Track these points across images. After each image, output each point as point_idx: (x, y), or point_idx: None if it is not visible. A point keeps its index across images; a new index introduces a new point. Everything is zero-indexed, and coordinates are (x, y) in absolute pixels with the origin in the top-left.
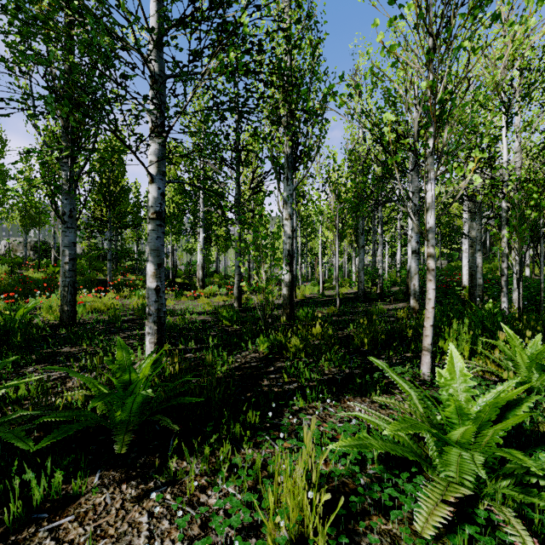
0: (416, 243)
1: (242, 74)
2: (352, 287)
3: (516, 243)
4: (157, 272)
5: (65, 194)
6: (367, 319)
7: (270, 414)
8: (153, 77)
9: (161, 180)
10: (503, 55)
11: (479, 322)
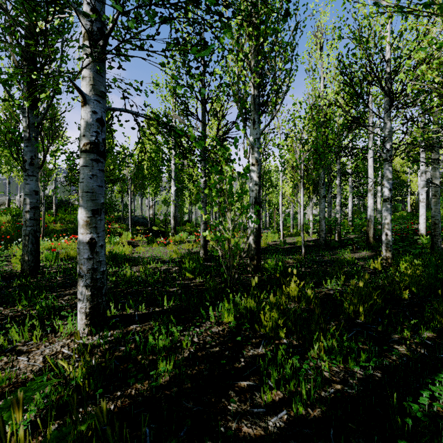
0: (389, 191)
1: None
2: (308, 234)
3: None
4: (91, 220)
5: (25, 141)
6: (343, 273)
7: None
8: None
9: (97, 102)
10: None
11: None
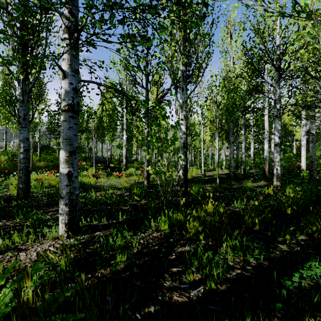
0: (279, 138)
1: None
2: (222, 170)
3: None
4: (68, 158)
5: (20, 103)
6: (245, 196)
7: None
8: None
9: (73, 76)
10: None
11: None
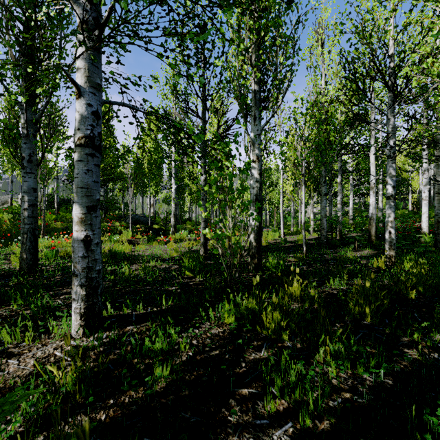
0: (393, 188)
1: None
2: (309, 233)
3: None
4: (86, 217)
5: (24, 138)
6: (346, 272)
7: None
8: None
9: (93, 94)
10: None
11: None
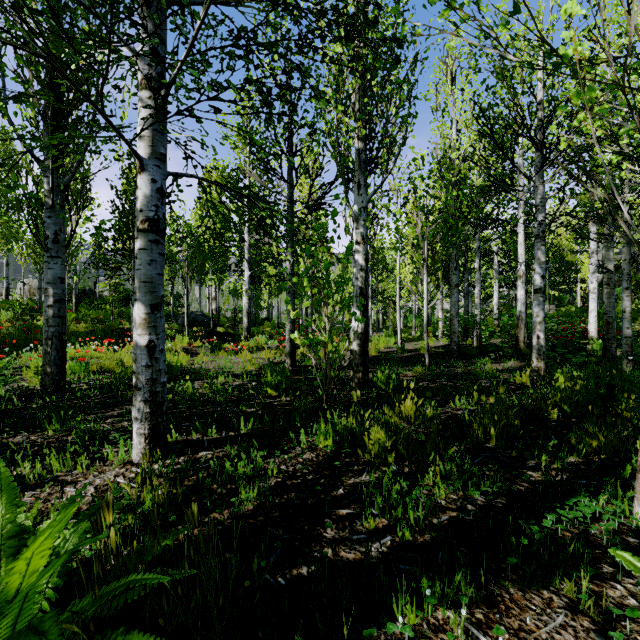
0: (542, 279)
1: (291, 4)
2: (437, 338)
3: None
4: (149, 318)
5: (47, 210)
6: (477, 388)
7: None
8: None
9: (157, 167)
10: None
11: None
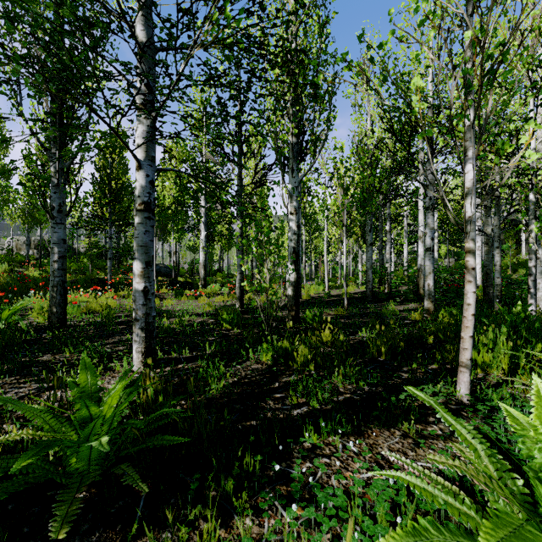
0: (431, 240)
1: (242, 48)
2: (358, 286)
3: (538, 240)
4: (145, 271)
5: (53, 187)
6: (380, 323)
7: (275, 466)
8: (134, 37)
9: (150, 166)
10: (537, 27)
11: (511, 328)
